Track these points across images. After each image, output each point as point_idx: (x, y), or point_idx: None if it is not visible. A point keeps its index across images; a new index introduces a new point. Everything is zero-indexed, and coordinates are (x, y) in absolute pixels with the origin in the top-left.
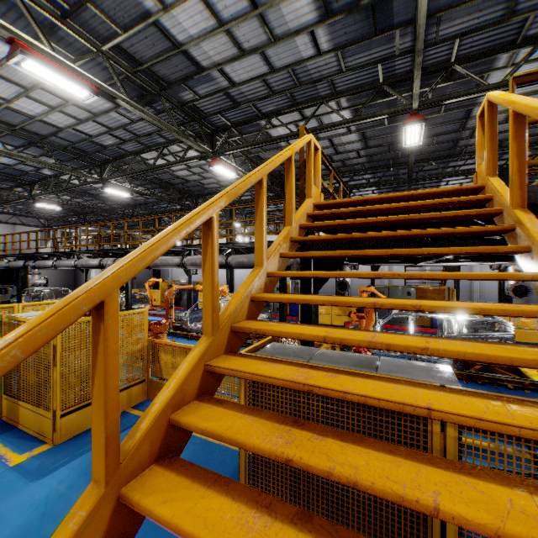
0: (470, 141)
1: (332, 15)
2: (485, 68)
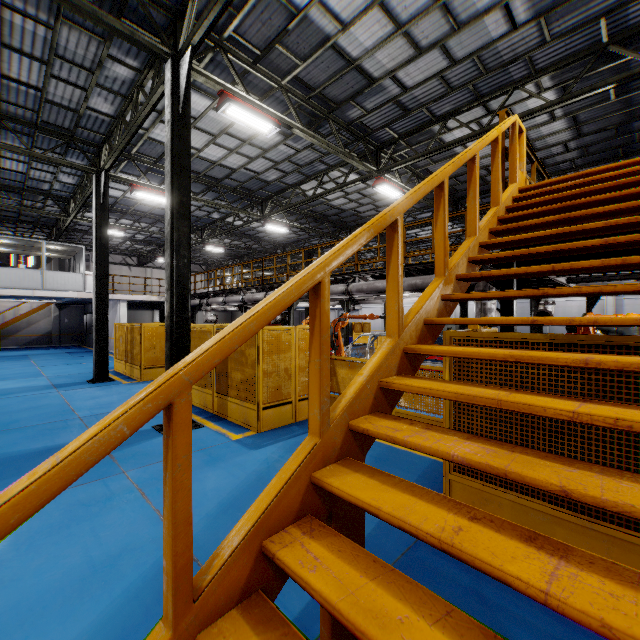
0: None
1: None
2: None
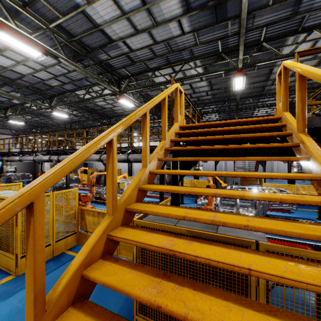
0: (271, 87)
1: (191, 10)
2: (280, 45)
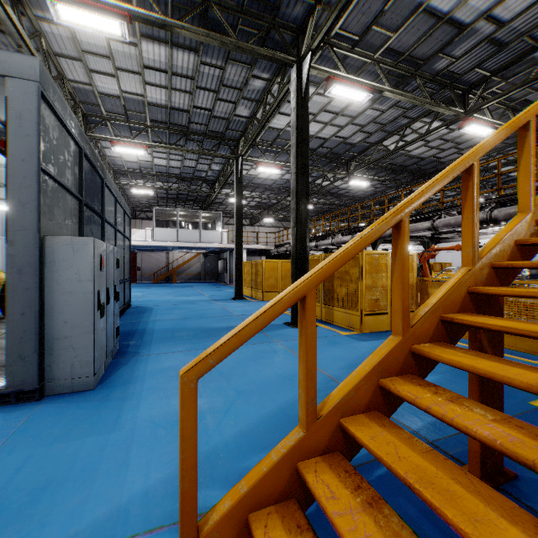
0: None
1: None
2: None
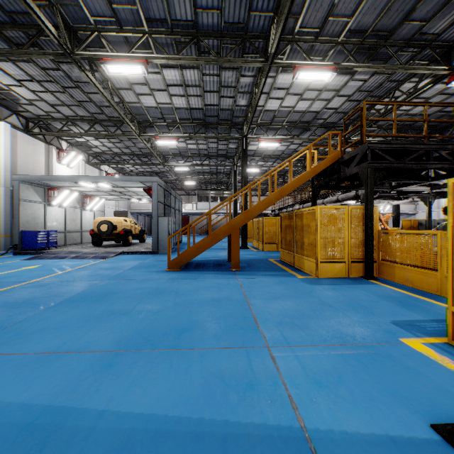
0: None
1: (355, 72)
2: None
